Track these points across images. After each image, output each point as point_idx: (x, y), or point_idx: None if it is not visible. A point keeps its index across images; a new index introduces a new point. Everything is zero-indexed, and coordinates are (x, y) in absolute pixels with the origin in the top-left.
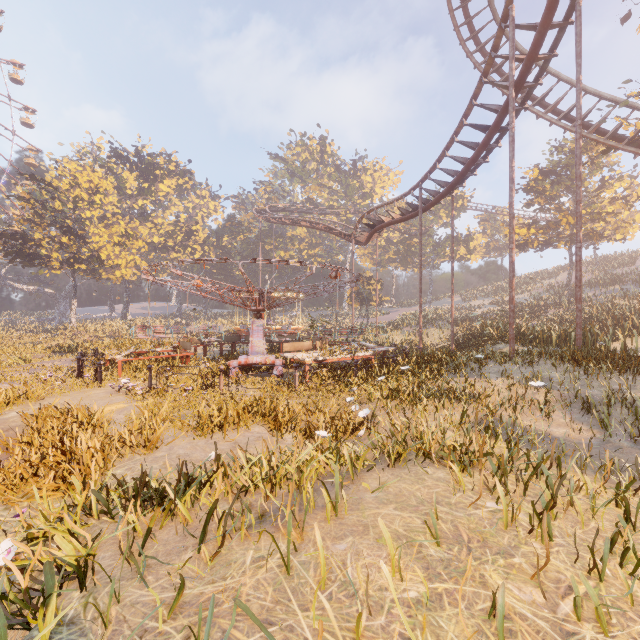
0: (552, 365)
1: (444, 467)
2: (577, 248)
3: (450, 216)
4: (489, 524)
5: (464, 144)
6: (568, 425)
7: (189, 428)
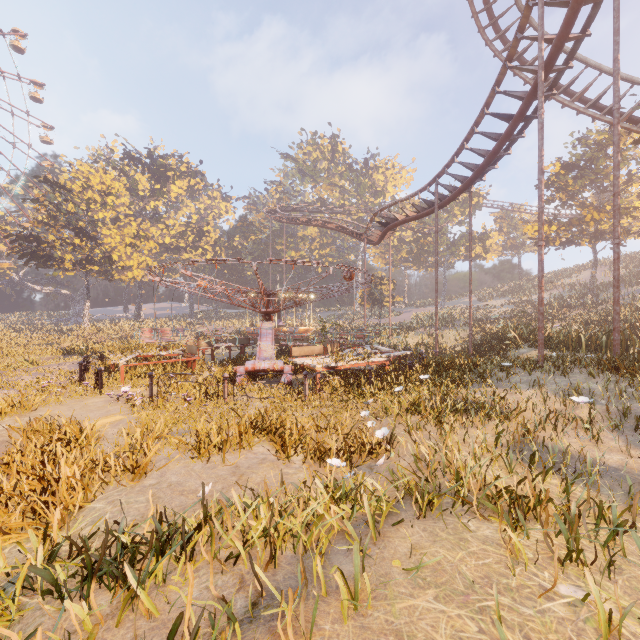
0: (589, 374)
1: (489, 518)
2: (615, 245)
3: (465, 214)
4: (575, 633)
5: (485, 135)
6: (622, 450)
7: (186, 448)
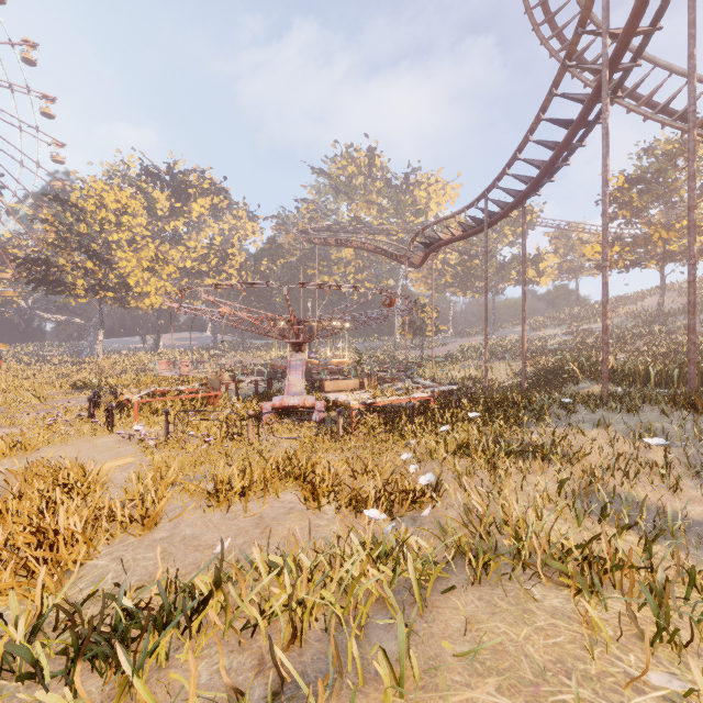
0: (662, 412)
1: (557, 584)
2: (690, 265)
3: (516, 234)
4: None
5: (541, 144)
6: None
7: (203, 495)
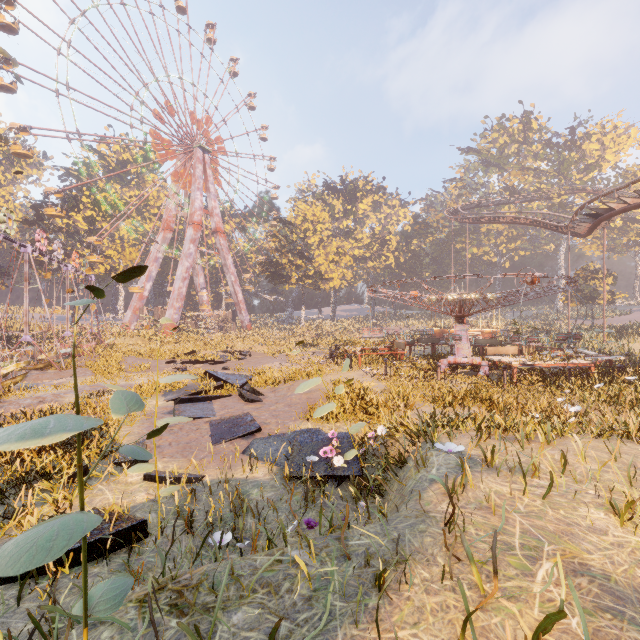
0: None
1: None
2: None
3: None
4: None
5: None
6: None
7: (427, 402)
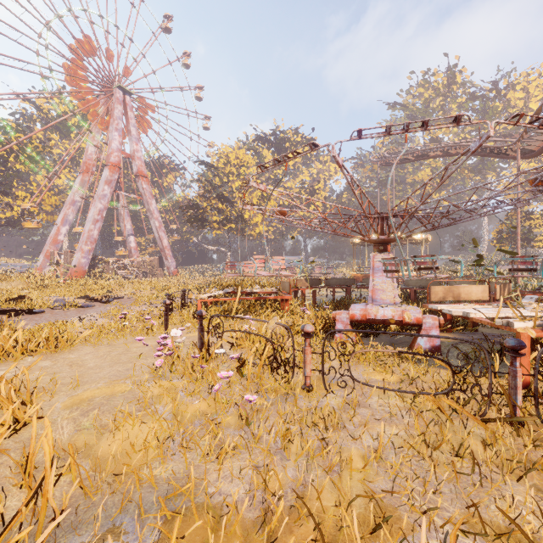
0: None
1: None
2: None
3: None
4: None
5: None
6: None
7: None
